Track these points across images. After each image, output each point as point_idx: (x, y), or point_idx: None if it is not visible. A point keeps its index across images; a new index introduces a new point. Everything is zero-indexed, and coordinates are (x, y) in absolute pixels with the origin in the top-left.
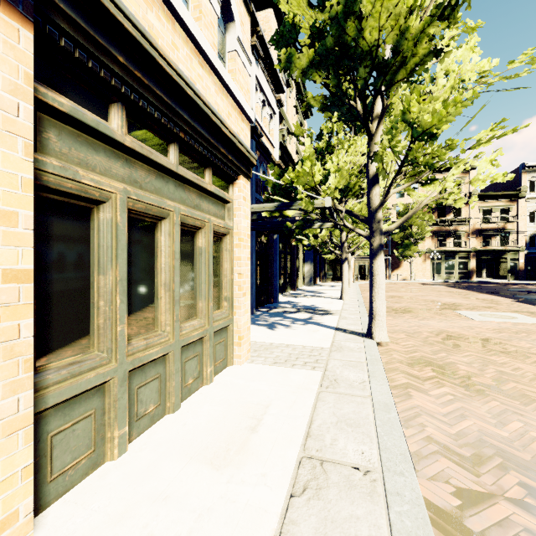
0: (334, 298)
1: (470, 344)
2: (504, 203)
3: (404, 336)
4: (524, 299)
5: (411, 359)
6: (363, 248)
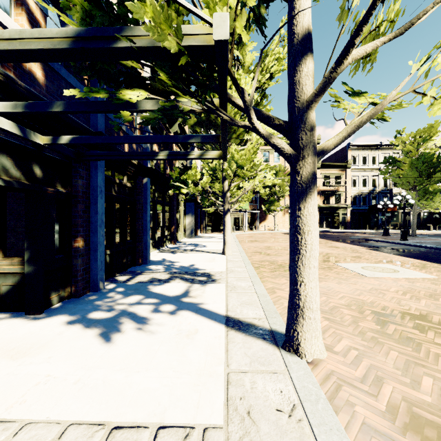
0: (216, 253)
1: (422, 334)
2: (337, 171)
3: (325, 321)
4: (371, 246)
5: (402, 424)
6: (240, 201)
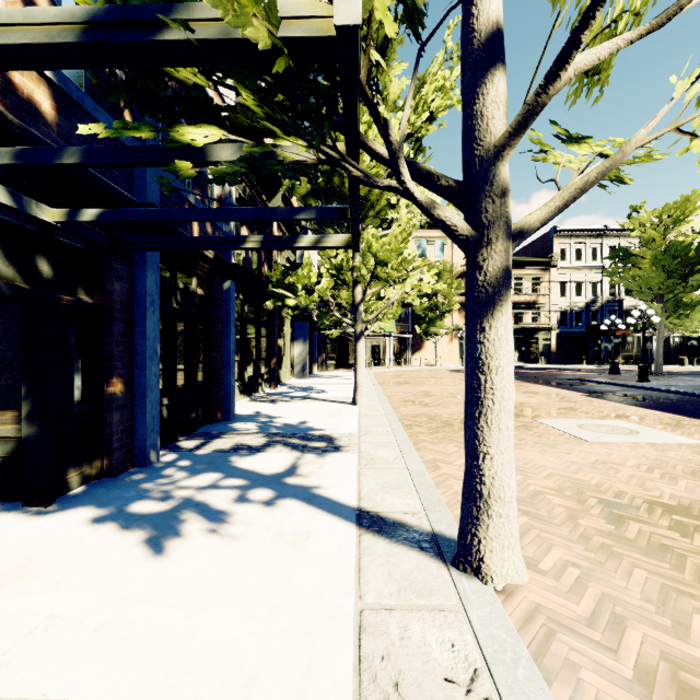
0: (342, 402)
1: (685, 539)
2: (536, 271)
3: (523, 517)
4: (592, 392)
5: None
6: (382, 319)
